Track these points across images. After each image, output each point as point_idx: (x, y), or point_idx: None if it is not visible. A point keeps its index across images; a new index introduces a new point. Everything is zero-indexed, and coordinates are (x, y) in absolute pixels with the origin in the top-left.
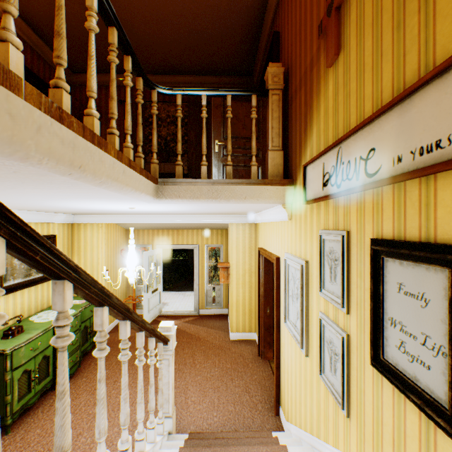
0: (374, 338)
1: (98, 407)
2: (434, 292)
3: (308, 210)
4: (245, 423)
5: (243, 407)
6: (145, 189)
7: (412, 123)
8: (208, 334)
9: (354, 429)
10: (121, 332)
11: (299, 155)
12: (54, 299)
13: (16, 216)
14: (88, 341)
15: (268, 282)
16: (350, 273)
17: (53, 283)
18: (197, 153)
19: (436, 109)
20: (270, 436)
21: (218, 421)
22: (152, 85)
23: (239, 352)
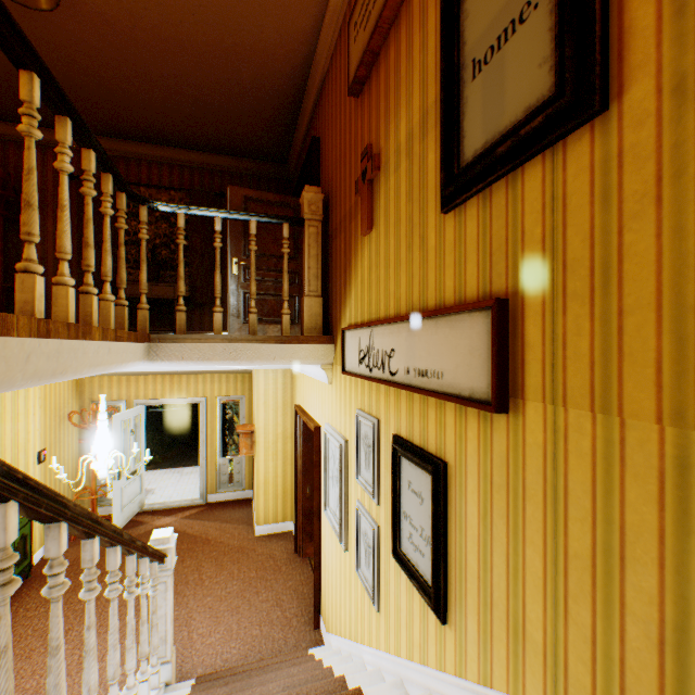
0: (394, 531)
1: (87, 660)
2: (426, 492)
3: (348, 380)
4: (275, 647)
5: (273, 627)
6: (133, 357)
7: (414, 345)
8: (223, 532)
9: (383, 622)
10: (110, 562)
11: (340, 310)
12: (47, 545)
13: (34, 479)
14: None
15: (308, 451)
16: (380, 463)
17: (46, 527)
18: (205, 267)
19: (426, 343)
20: (305, 655)
21: (238, 653)
22: (141, 200)
23: (269, 553)
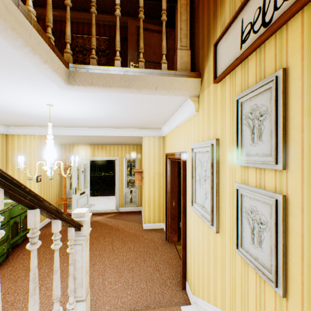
0: None
1: None
2: None
3: (219, 88)
4: (156, 299)
5: (154, 284)
6: (49, 60)
7: None
8: (126, 225)
9: None
10: None
11: (208, 43)
12: None
13: None
14: (18, 235)
15: (173, 180)
16: (288, 119)
17: None
18: None
19: None
20: None
21: (132, 299)
22: None
23: (151, 238)
